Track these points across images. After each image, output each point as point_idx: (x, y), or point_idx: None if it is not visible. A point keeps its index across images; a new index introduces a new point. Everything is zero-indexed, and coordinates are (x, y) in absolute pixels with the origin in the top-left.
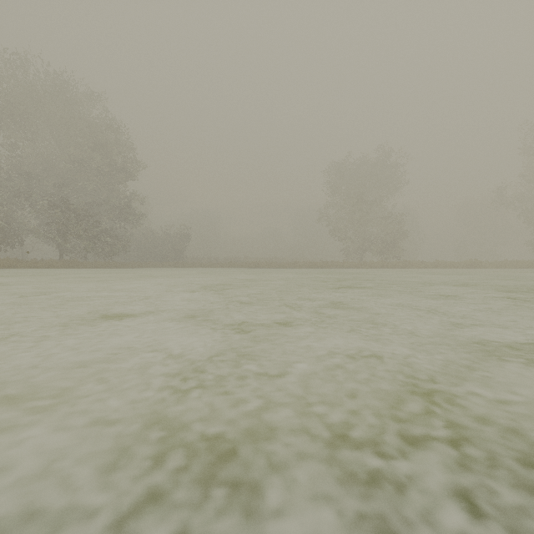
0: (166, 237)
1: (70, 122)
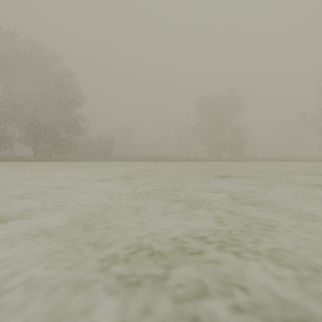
0: (100, 142)
1: (41, 72)
